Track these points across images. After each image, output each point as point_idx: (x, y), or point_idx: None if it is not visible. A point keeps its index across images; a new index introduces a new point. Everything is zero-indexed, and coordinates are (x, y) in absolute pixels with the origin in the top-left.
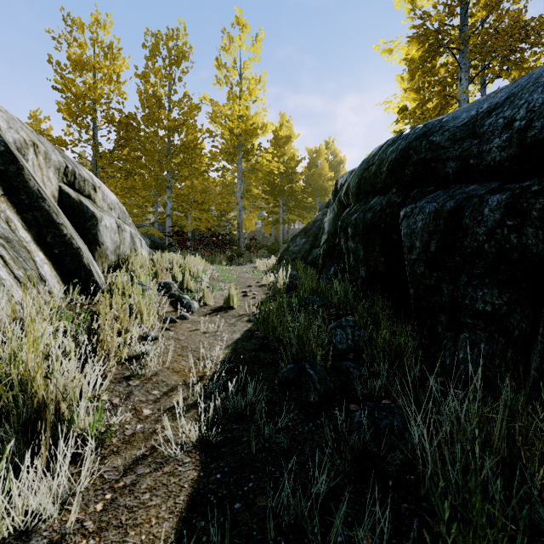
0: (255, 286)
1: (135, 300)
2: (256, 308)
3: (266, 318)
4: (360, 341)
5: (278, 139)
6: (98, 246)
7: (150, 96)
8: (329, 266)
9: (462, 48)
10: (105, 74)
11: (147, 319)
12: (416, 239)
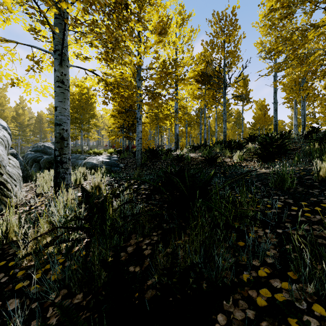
0: None
1: None
2: None
3: None
4: None
5: (18, 113)
6: None
7: None
8: None
9: None
10: None
11: None
12: None
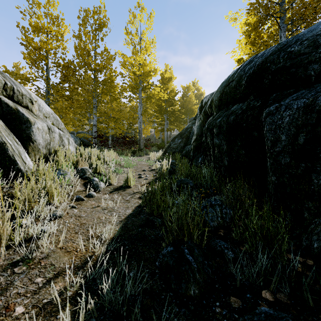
0: (147, 170)
1: (47, 184)
2: (146, 186)
3: (152, 197)
4: (227, 217)
5: (164, 79)
6: (31, 142)
7: (82, 49)
8: (197, 157)
9: (282, 17)
10: (54, 35)
11: (57, 199)
12: (281, 133)
